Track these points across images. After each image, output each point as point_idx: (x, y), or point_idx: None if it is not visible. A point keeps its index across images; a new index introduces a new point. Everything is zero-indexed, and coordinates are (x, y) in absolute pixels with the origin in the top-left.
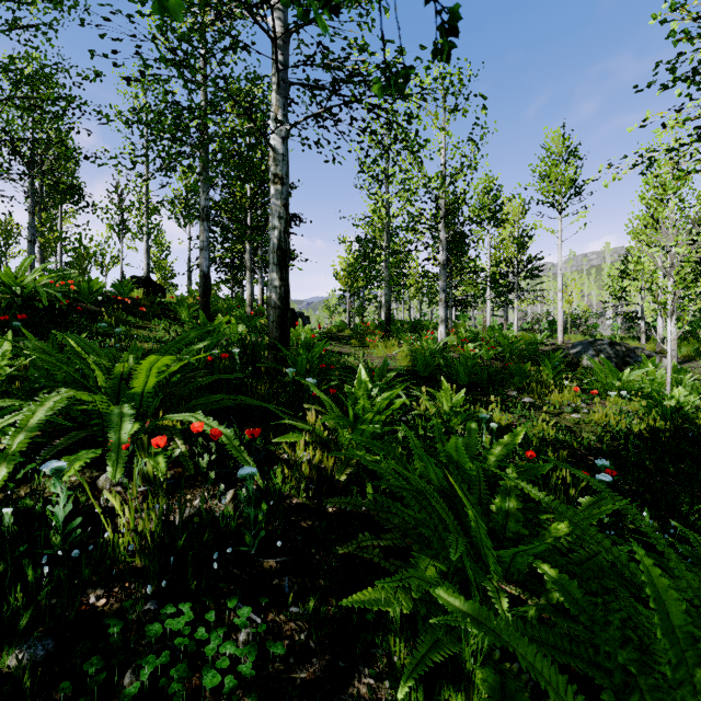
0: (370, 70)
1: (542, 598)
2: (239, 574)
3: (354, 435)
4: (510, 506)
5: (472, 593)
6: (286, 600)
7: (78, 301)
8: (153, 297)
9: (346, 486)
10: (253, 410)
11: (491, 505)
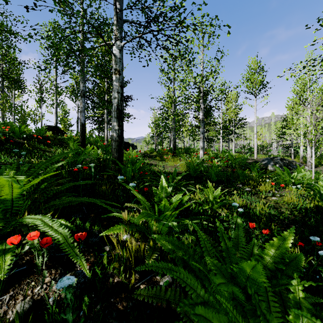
0: (167, 10)
1: None
2: None
3: (158, 225)
4: None
5: None
6: None
7: (14, 137)
8: (56, 135)
9: None
10: None
11: None
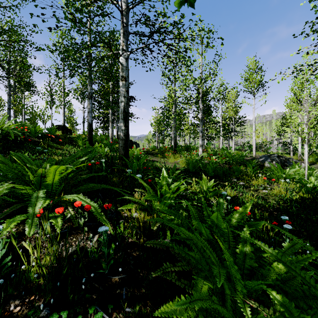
0: (168, 25)
1: (270, 309)
2: (98, 287)
3: (160, 204)
4: (247, 250)
5: (227, 300)
6: (123, 303)
7: (30, 136)
8: (66, 134)
9: (156, 232)
10: (110, 190)
11: (236, 249)
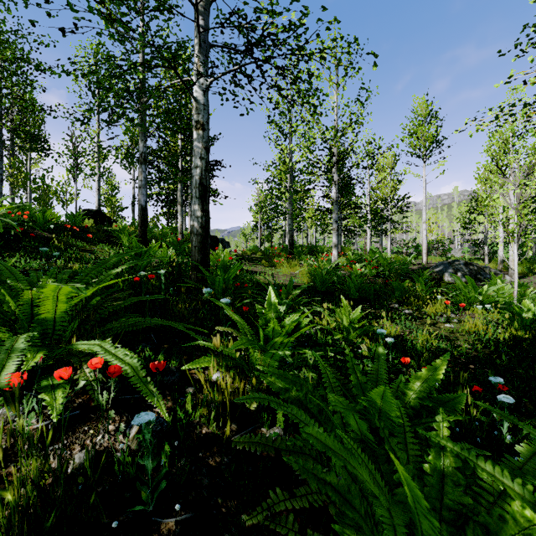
0: (278, 30)
1: None
2: None
3: (264, 357)
4: (447, 465)
5: None
6: None
7: (34, 229)
8: (101, 226)
9: (257, 412)
10: (172, 328)
11: (424, 464)
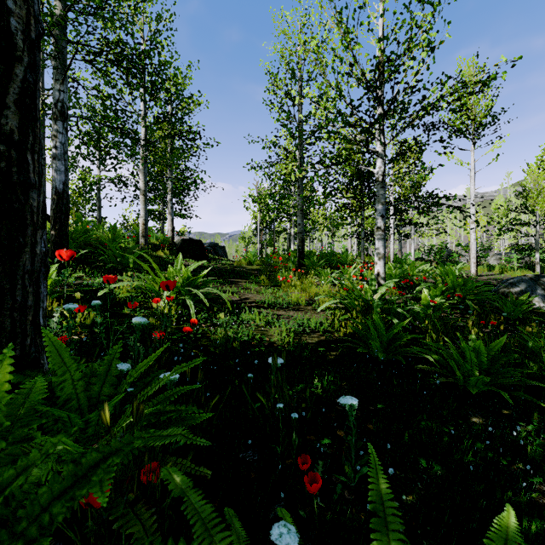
0: None
1: None
2: None
3: None
4: None
5: None
6: None
7: None
8: None
9: None
10: None
11: None
